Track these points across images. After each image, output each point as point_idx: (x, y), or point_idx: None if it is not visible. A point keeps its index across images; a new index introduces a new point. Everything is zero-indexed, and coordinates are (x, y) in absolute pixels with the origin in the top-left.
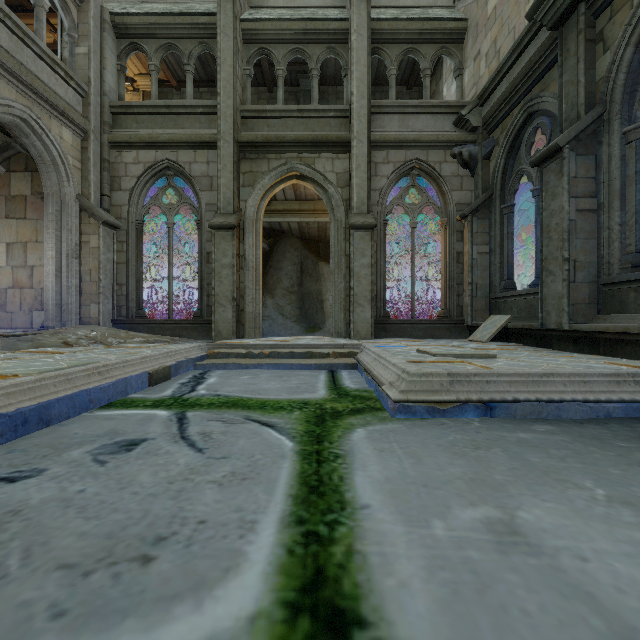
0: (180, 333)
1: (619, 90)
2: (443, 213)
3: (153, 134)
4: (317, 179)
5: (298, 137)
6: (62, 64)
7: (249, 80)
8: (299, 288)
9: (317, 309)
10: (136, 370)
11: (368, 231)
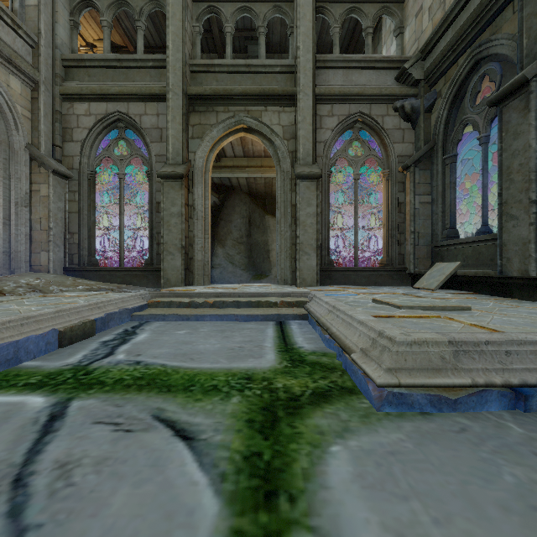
0: (130, 280)
1: None
2: (385, 165)
3: (104, 86)
4: (264, 131)
5: (245, 90)
6: (8, 11)
7: (198, 37)
8: (247, 239)
9: (264, 258)
10: (41, 328)
11: (314, 181)
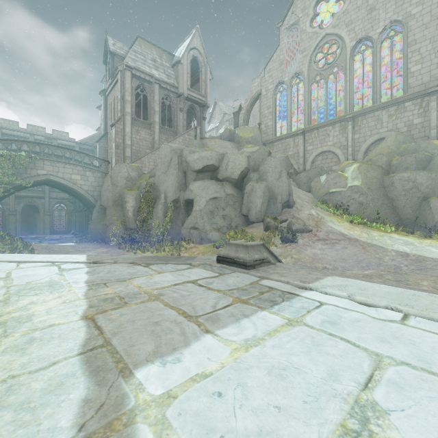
0: None
1: (81, 207)
2: (67, 211)
3: None
4: (36, 204)
5: (32, 196)
6: None
7: None
8: (27, 221)
9: (34, 227)
10: None
11: (49, 215)
